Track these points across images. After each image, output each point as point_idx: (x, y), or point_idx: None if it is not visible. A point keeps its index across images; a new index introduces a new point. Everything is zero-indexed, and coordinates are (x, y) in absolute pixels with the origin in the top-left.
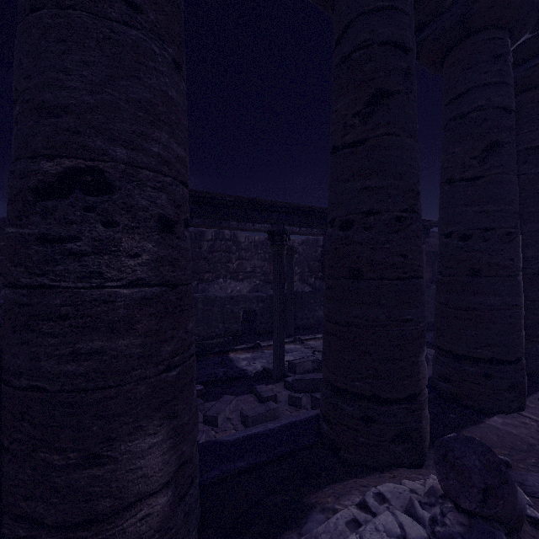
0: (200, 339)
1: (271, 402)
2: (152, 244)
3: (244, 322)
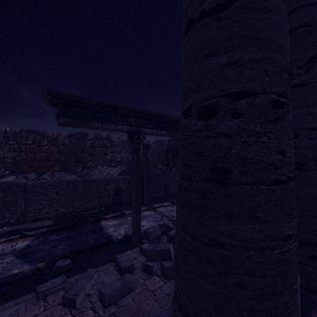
0: (80, 211)
1: (127, 275)
2: None
3: (115, 195)
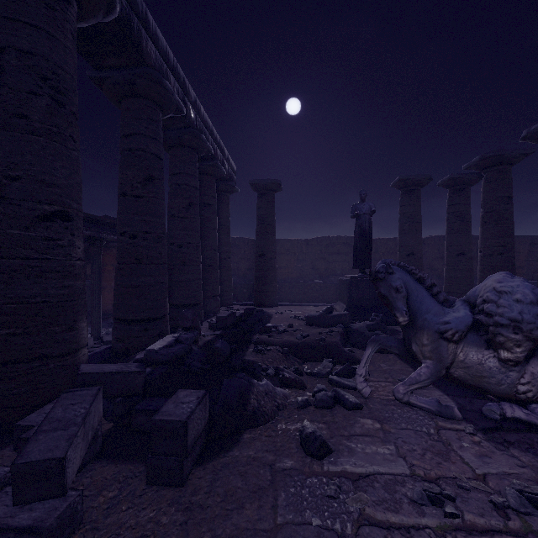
0: None
1: None
2: (82, 243)
3: None
